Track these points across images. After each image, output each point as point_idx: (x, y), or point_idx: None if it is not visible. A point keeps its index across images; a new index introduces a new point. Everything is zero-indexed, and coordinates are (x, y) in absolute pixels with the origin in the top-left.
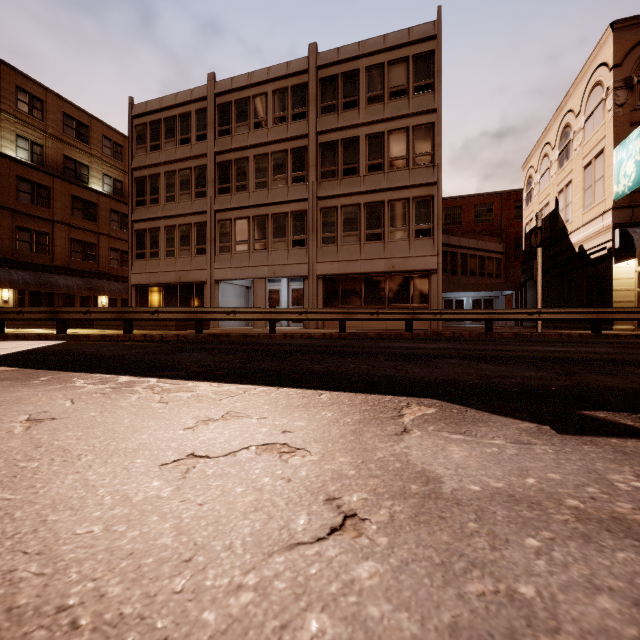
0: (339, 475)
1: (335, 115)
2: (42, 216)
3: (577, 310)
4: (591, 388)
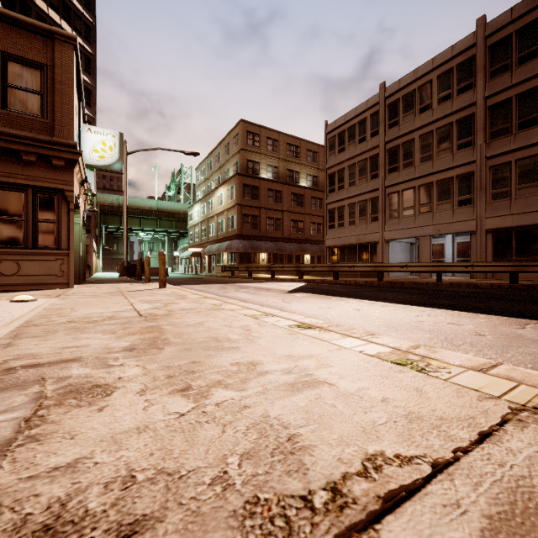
0: (481, 330)
1: (507, 74)
2: (278, 209)
3: None
4: None
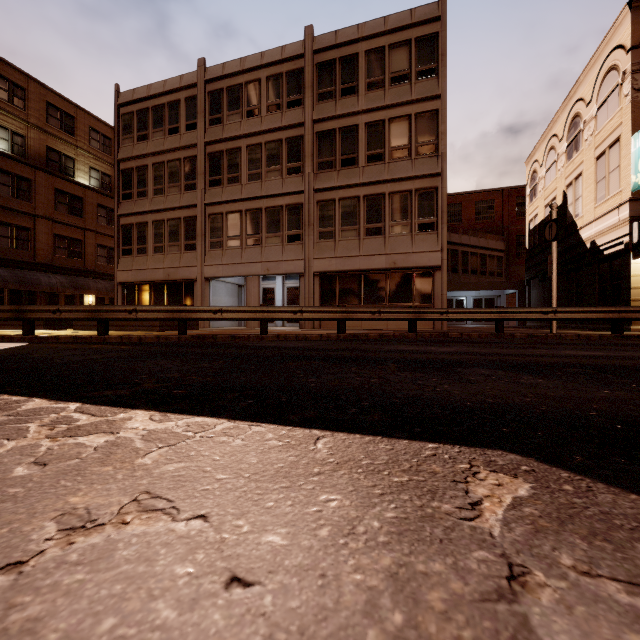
0: None
1: (333, 102)
2: (23, 210)
3: (597, 309)
4: None
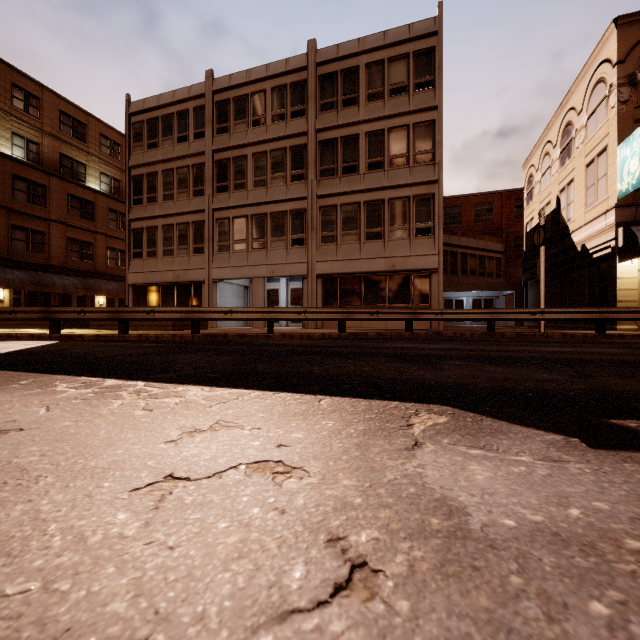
0: (343, 504)
1: (334, 112)
2: (38, 215)
3: (581, 310)
4: (611, 392)
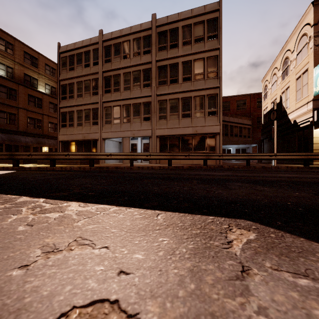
0: None
1: (166, 51)
2: (12, 105)
3: (296, 154)
4: None
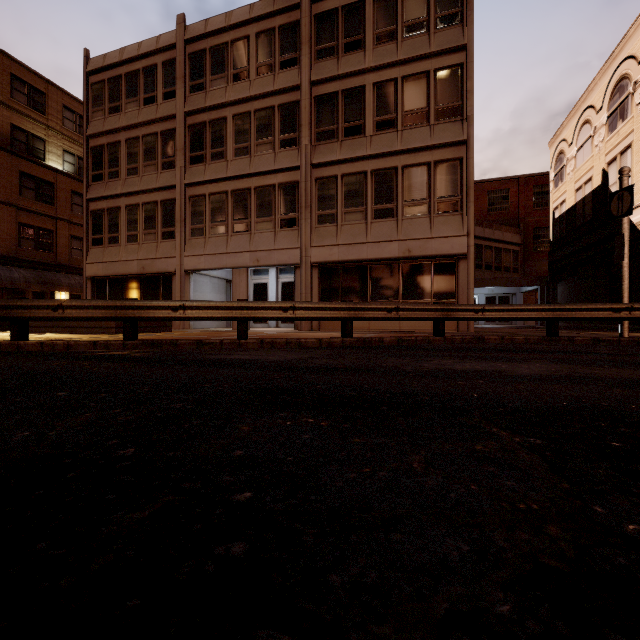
0: None
1: (334, 60)
2: None
3: None
4: None
